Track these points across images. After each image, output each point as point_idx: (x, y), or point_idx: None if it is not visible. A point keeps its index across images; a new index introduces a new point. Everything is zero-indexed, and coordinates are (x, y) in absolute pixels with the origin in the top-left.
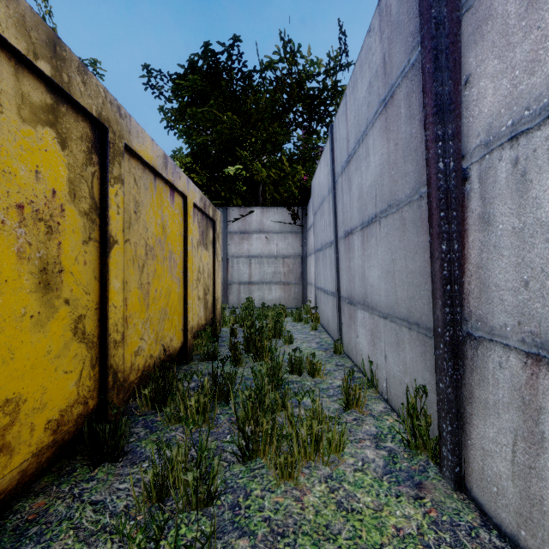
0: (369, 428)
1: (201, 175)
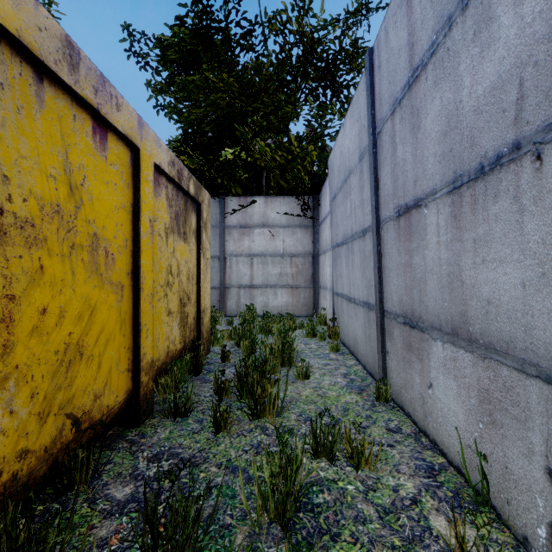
0: None
1: (193, 158)
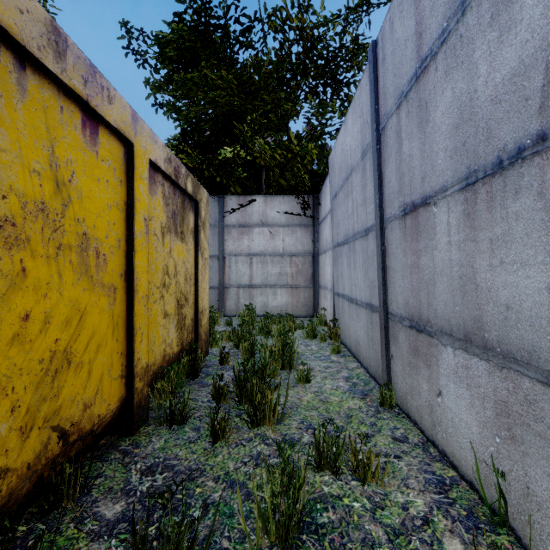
0: None
1: (191, 156)
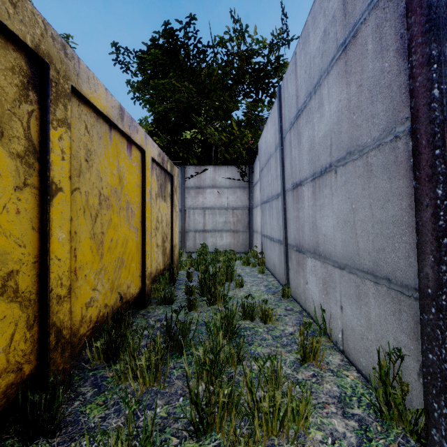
0: (330, 387)
1: (162, 138)
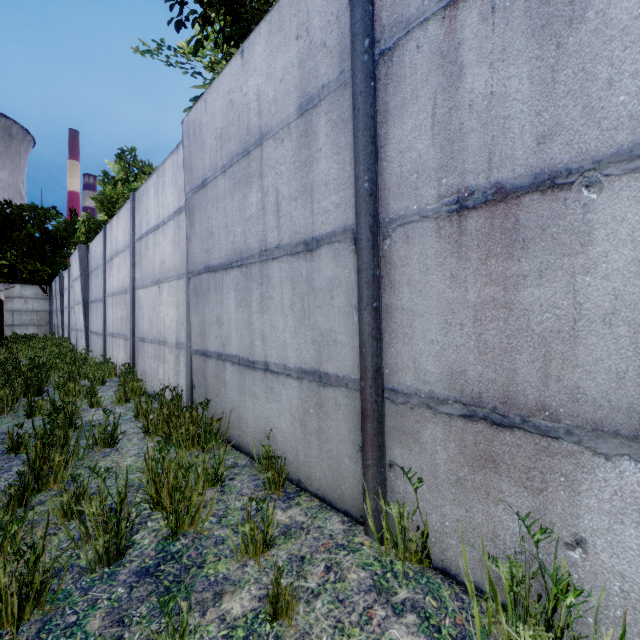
0: None
1: None
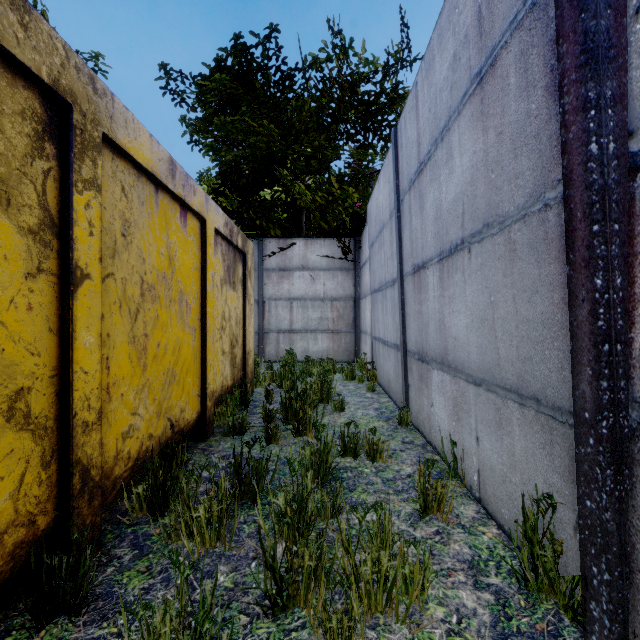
0: (459, 549)
1: (231, 199)
